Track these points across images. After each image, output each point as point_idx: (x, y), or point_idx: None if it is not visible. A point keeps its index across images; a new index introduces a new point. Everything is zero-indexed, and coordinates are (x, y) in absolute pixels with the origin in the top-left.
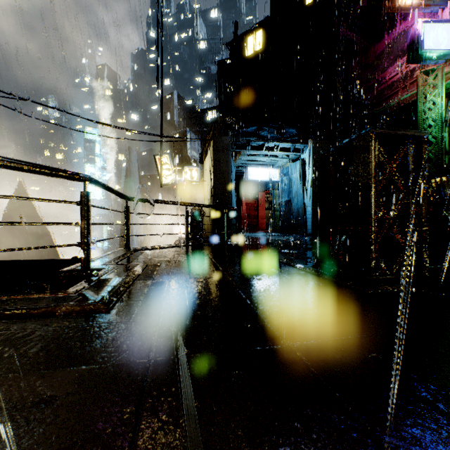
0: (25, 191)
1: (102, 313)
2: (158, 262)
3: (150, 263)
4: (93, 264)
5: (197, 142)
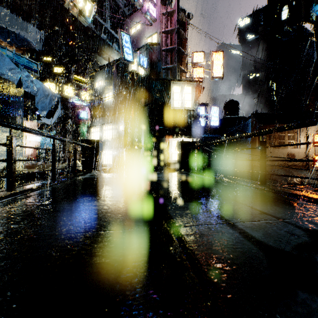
0: None
1: None
2: None
3: None
4: None
5: None
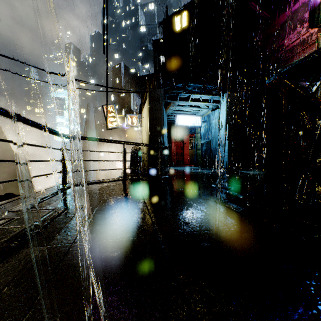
0: (4, 134)
1: None
2: (83, 203)
3: (73, 205)
4: None
5: (138, 99)
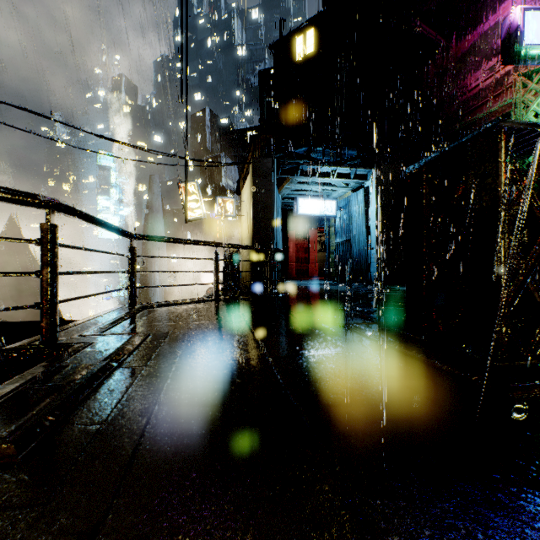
0: (18, 228)
1: (4, 469)
2: (168, 329)
3: (156, 330)
4: (68, 333)
5: (234, 169)
